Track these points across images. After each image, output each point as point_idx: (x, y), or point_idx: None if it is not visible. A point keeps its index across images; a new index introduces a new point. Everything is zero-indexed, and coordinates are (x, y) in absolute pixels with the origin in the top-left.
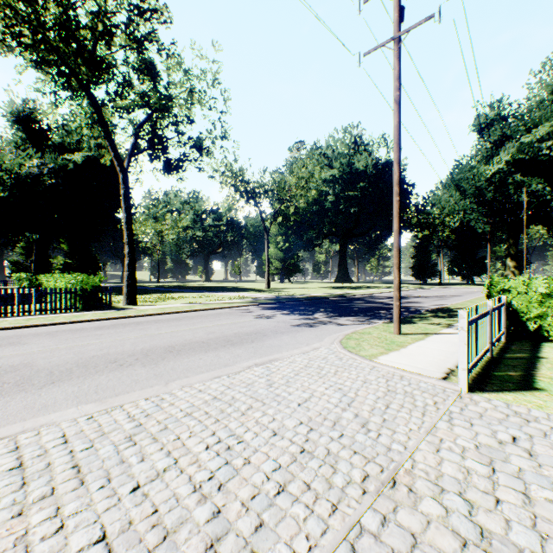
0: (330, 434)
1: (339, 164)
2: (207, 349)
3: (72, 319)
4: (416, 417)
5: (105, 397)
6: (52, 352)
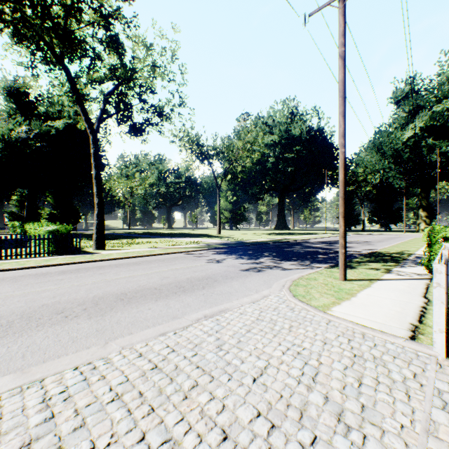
0: (299, 436)
1: (278, 131)
2: (158, 297)
3: (41, 263)
4: (402, 402)
5: (30, 363)
6: (4, 300)
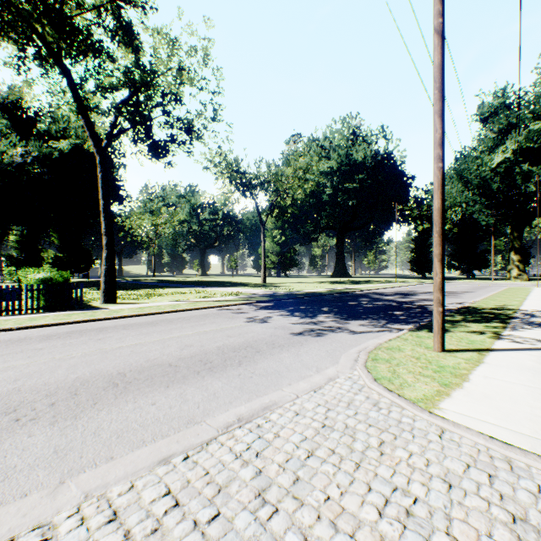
0: None
1: (336, 156)
2: (171, 380)
3: (22, 323)
4: None
5: None
6: None
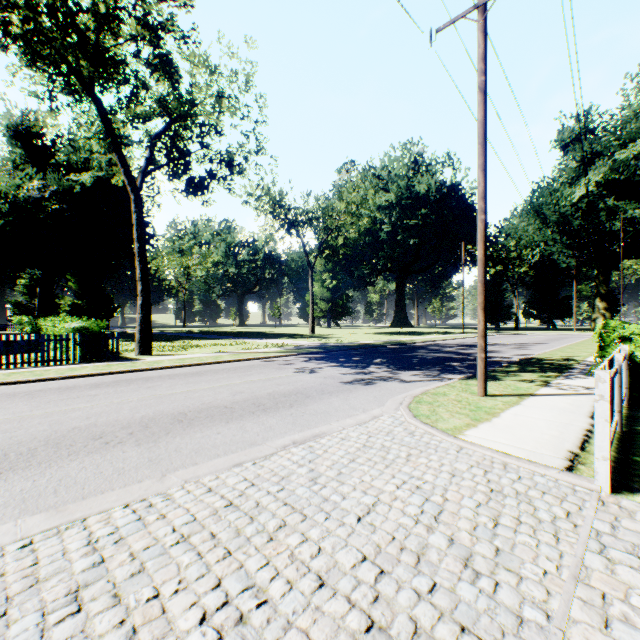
0: (414, 583)
1: (396, 187)
2: (230, 417)
3: (65, 373)
4: (548, 545)
5: (66, 500)
6: (20, 422)
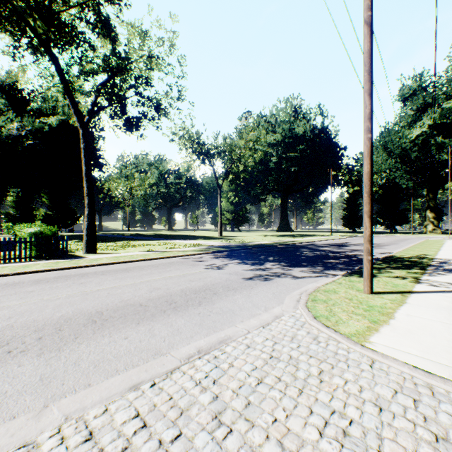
0: None
1: (281, 130)
2: (141, 317)
3: (16, 270)
4: None
5: None
6: None
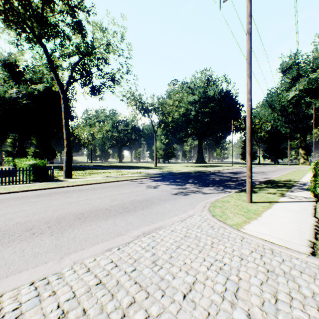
0: None
1: (198, 92)
2: (108, 216)
3: (22, 188)
4: None
5: None
6: None
